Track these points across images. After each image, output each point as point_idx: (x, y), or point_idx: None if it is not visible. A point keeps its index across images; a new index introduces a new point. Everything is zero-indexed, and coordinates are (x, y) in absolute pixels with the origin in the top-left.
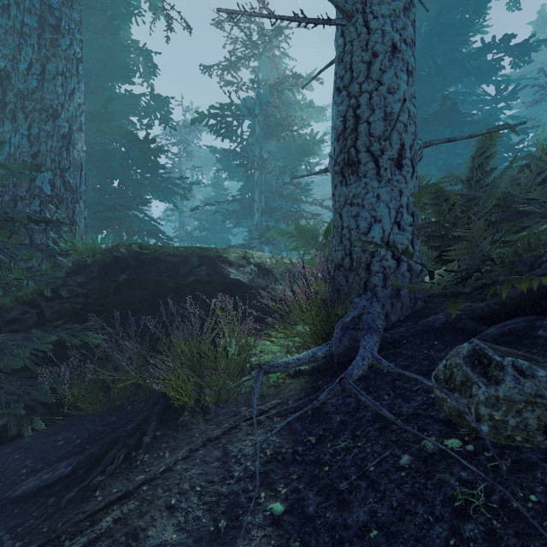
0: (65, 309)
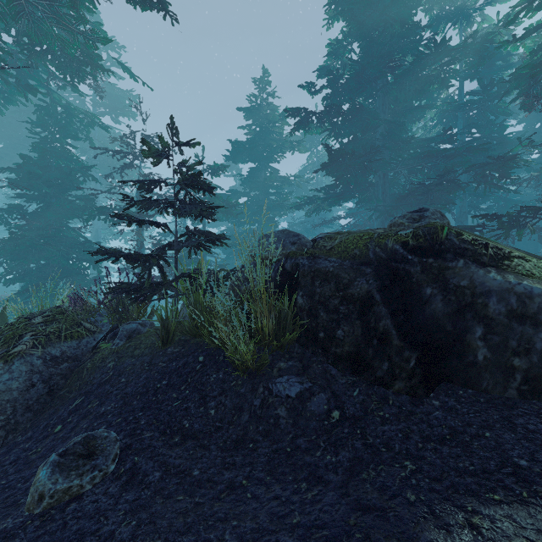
0: None
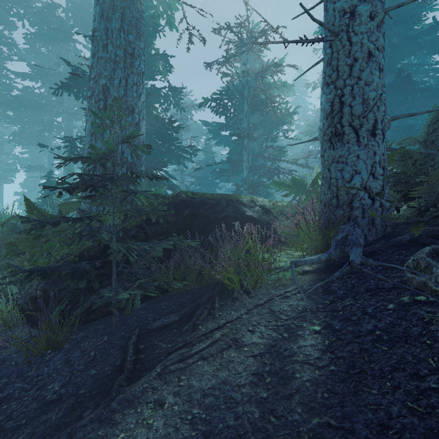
0: (157, 231)
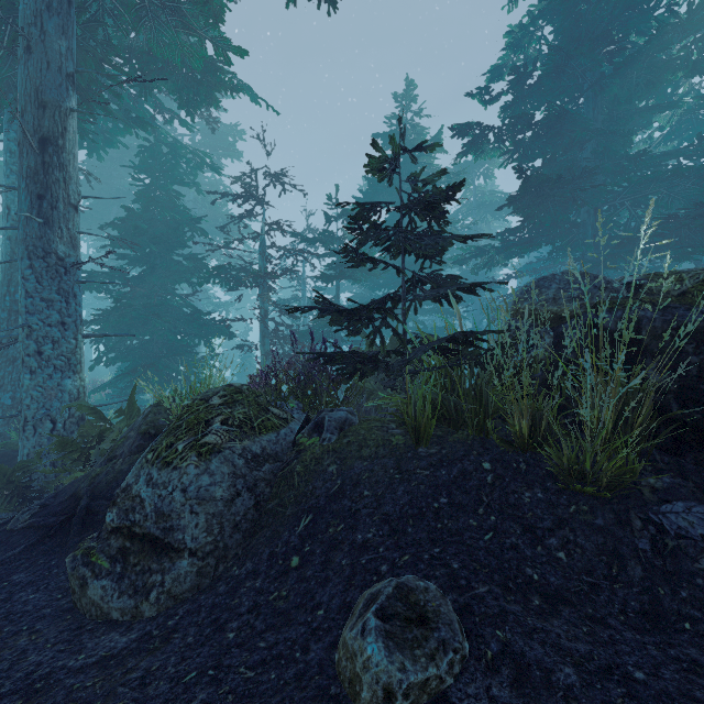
0: None
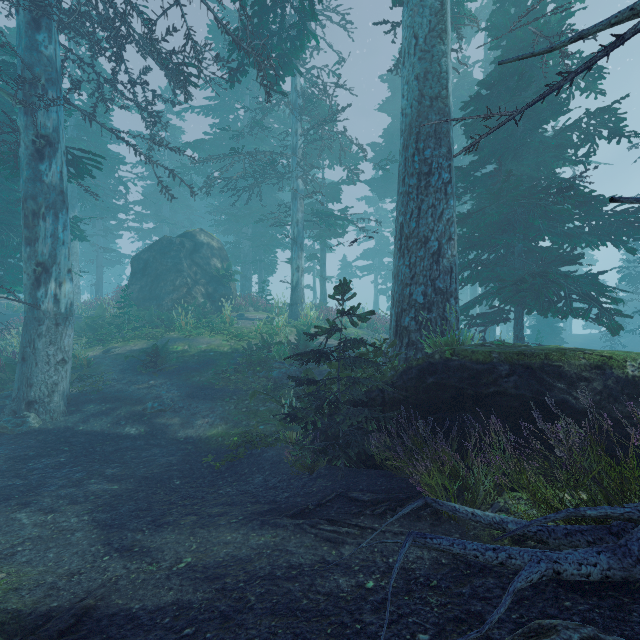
0: (395, 398)
